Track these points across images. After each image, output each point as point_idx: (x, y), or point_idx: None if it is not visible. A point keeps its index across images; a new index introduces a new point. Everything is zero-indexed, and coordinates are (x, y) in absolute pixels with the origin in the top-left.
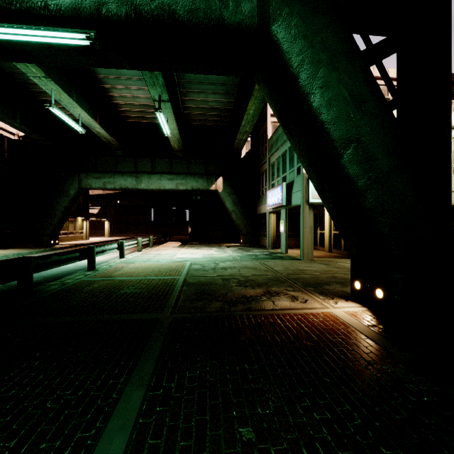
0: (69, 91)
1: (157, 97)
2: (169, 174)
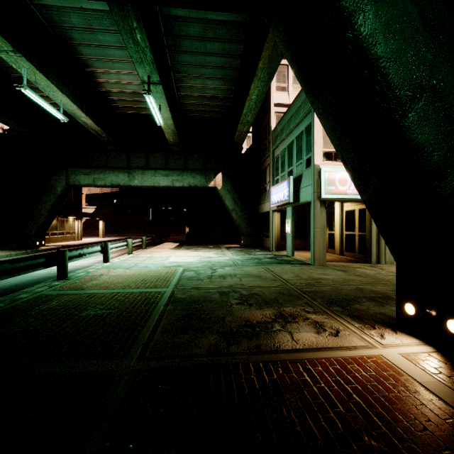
0: (47, 72)
1: (146, 78)
2: (165, 170)
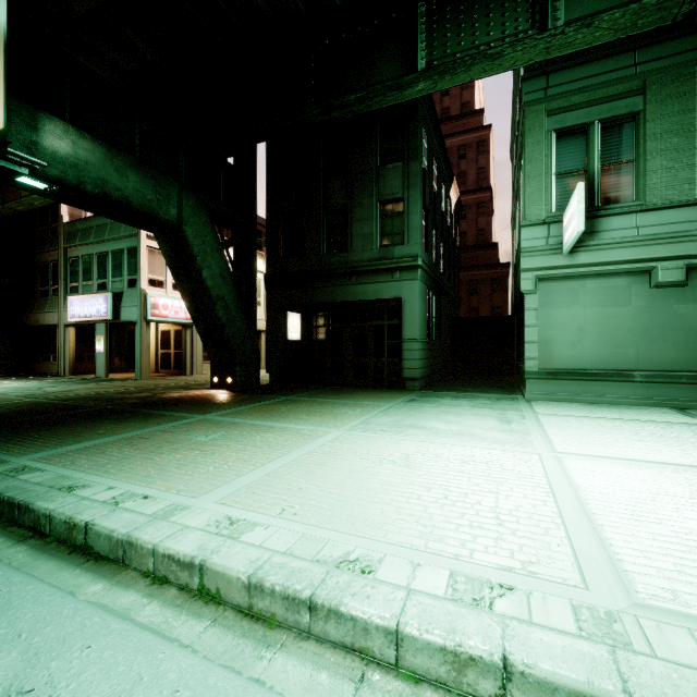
0: None
1: None
2: None
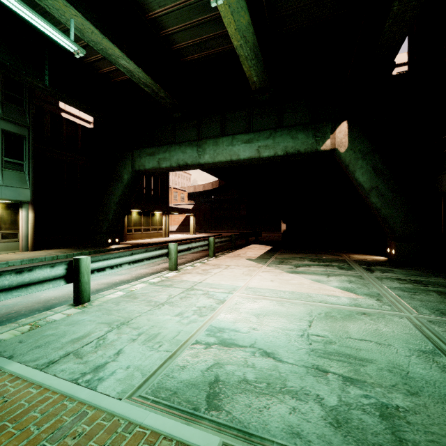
0: None
1: None
2: (246, 133)
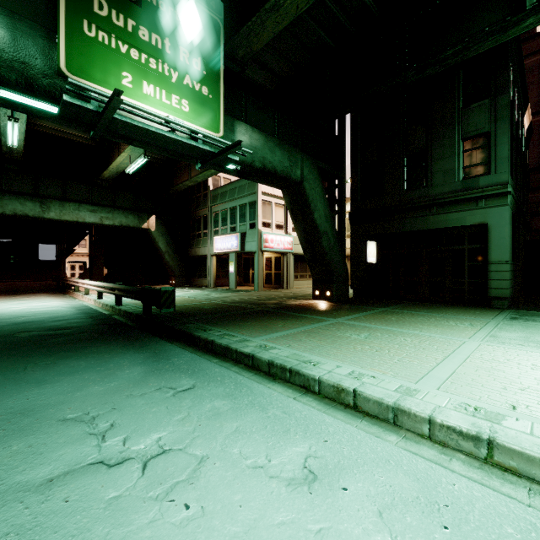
0: None
1: None
2: (91, 205)
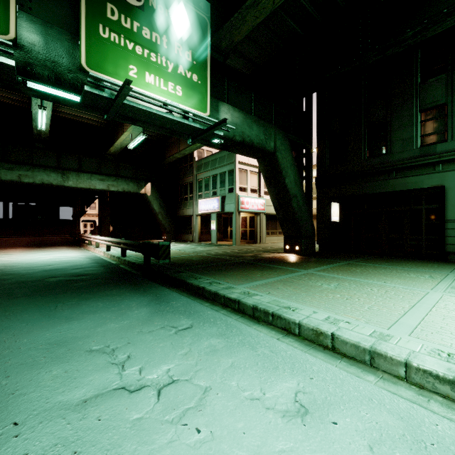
0: None
1: None
2: (101, 175)
